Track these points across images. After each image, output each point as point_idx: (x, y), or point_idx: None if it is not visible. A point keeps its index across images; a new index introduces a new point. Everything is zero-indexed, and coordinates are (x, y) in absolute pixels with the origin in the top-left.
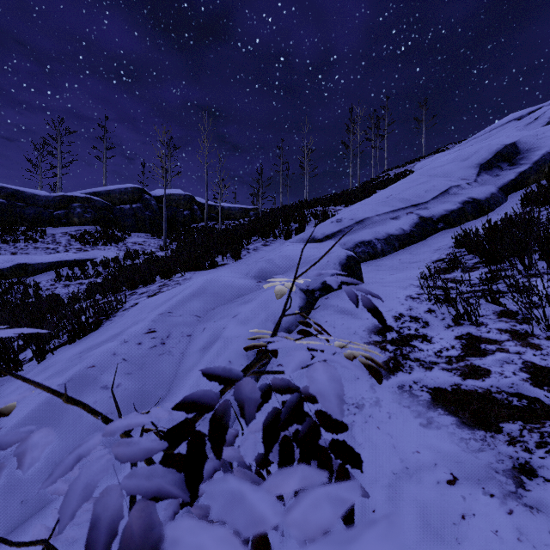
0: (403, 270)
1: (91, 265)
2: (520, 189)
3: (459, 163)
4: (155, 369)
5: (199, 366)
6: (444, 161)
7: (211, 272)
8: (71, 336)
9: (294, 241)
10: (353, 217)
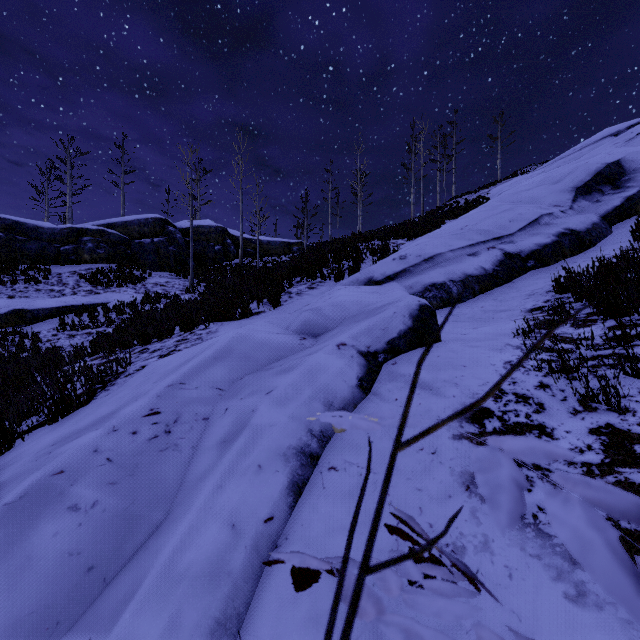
0: (488, 321)
1: (102, 311)
2: (627, 218)
3: (549, 187)
4: (151, 476)
5: (215, 474)
6: (529, 184)
7: (243, 324)
8: (51, 414)
9: (347, 282)
10: (421, 253)
